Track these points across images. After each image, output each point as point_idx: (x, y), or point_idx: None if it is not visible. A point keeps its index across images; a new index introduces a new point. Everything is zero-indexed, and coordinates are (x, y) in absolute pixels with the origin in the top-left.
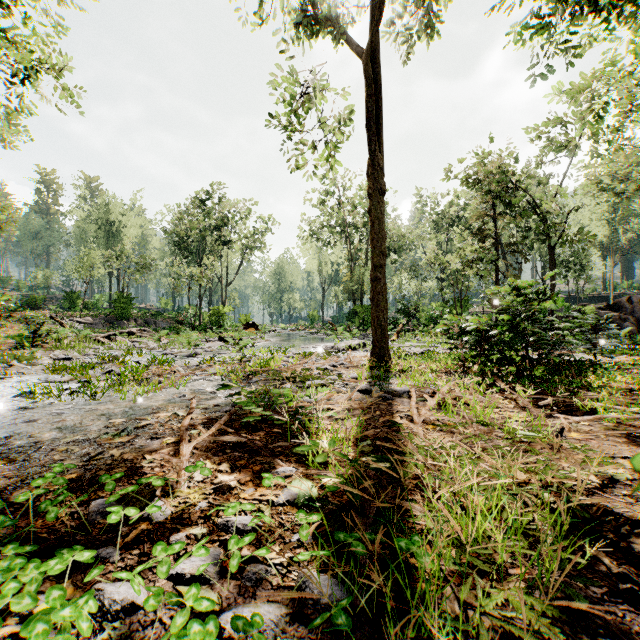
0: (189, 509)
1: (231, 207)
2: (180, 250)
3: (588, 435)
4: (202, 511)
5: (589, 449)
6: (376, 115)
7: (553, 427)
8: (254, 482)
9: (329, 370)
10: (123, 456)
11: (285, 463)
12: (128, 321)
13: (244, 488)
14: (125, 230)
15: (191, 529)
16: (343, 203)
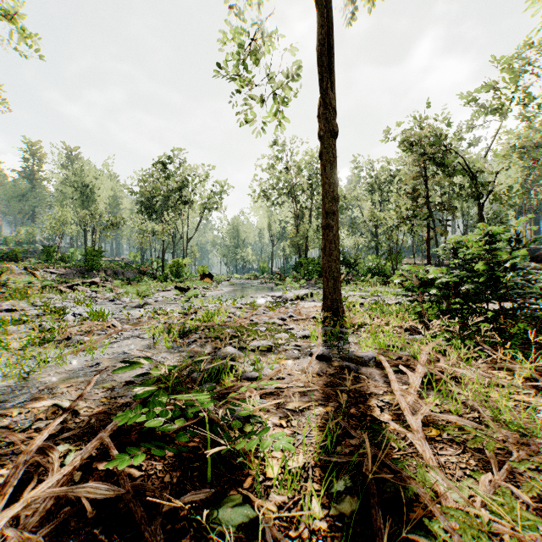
0: None
1: (191, 171)
2: (146, 209)
3: None
4: None
5: None
6: (328, 52)
7: None
8: None
9: (278, 324)
10: None
11: None
12: (98, 272)
13: None
14: (98, 192)
15: None
16: (290, 167)
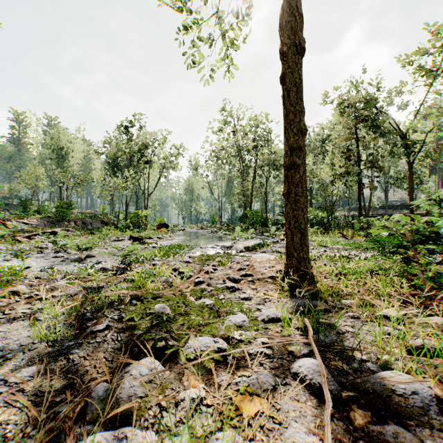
0: None
1: (151, 135)
2: (111, 168)
3: None
4: None
5: None
6: None
7: None
8: None
9: (230, 290)
10: None
11: None
12: (69, 222)
13: None
14: (72, 153)
15: None
16: (237, 130)
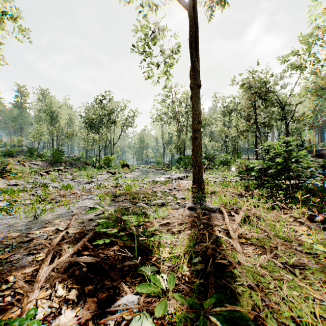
0: None
1: (115, 103)
2: (89, 126)
3: None
4: None
5: None
6: (195, 40)
7: None
8: (94, 320)
9: (167, 192)
10: None
11: (130, 286)
12: (61, 163)
13: None
14: (60, 116)
15: None
16: (174, 101)
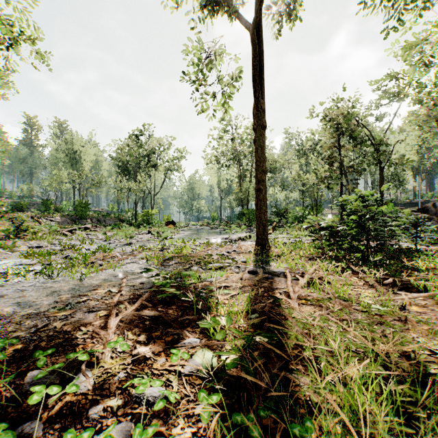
0: (109, 379)
1: (157, 141)
2: (122, 171)
3: (425, 308)
4: (120, 381)
5: (432, 322)
6: (259, 72)
7: (397, 302)
8: (165, 352)
9: (225, 255)
10: (63, 328)
11: (191, 334)
12: (86, 220)
13: (157, 358)
14: (84, 157)
15: (109, 400)
16: (235, 138)
